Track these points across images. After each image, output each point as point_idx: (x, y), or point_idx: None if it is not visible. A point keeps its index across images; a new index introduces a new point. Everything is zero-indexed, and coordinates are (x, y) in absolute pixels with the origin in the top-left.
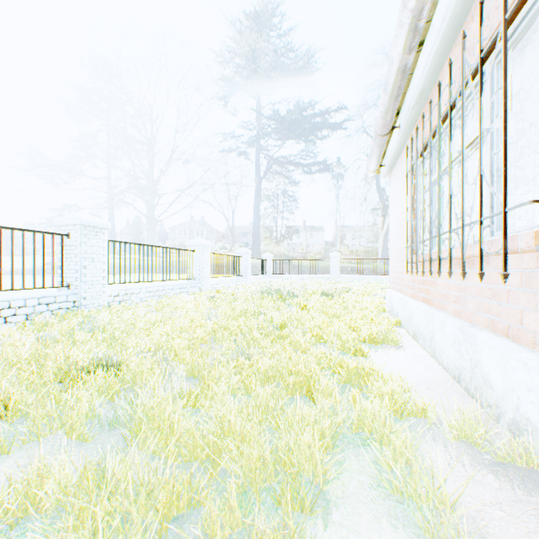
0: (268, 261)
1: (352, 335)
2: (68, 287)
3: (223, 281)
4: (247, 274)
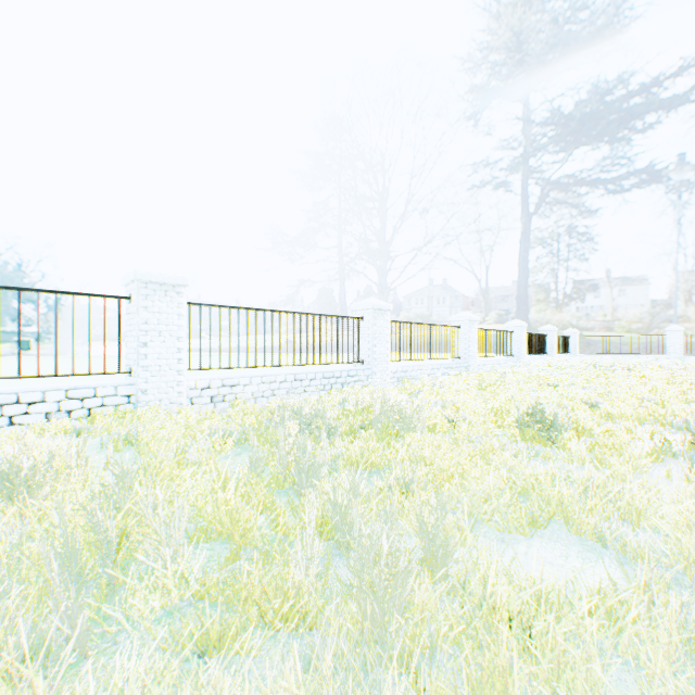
0: (571, 338)
1: (690, 388)
2: (458, 358)
3: (533, 359)
4: (552, 352)
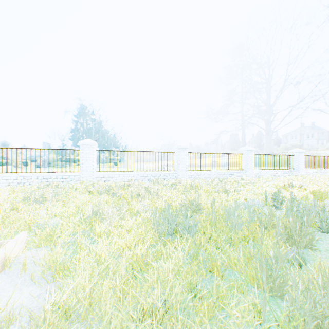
0: None
1: None
2: (293, 169)
3: None
4: None
